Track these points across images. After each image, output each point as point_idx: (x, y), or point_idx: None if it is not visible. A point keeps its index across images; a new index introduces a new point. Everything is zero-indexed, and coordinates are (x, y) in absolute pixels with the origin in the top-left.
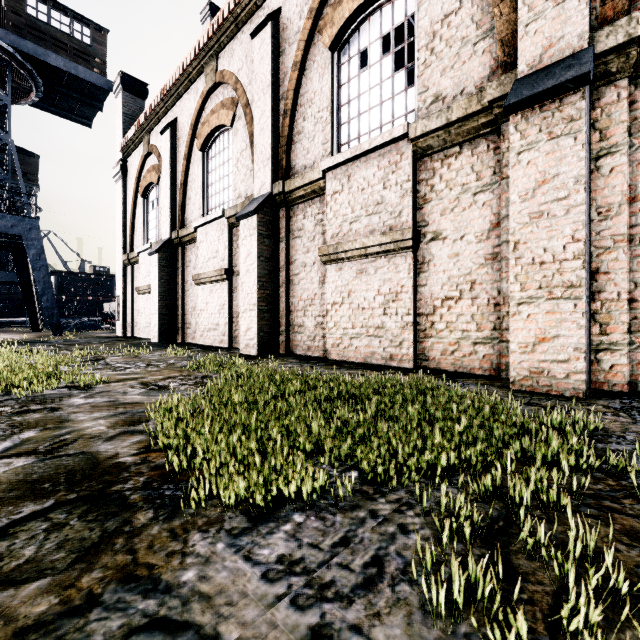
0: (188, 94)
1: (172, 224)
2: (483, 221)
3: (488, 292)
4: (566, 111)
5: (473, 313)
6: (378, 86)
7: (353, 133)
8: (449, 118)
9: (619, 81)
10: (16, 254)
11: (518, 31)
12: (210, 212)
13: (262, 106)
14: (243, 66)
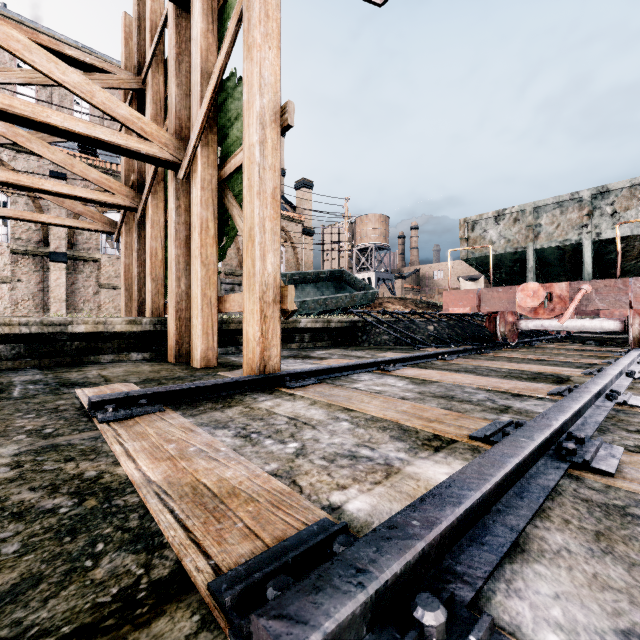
0: None
1: None
2: (37, 280)
3: (39, 299)
4: (63, 266)
5: (34, 305)
6: None
7: None
8: (27, 249)
9: (71, 260)
10: None
11: (50, 240)
12: None
13: None
14: None
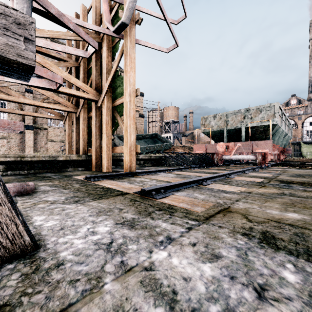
0: None
1: None
2: (19, 137)
3: (20, 146)
4: (32, 131)
5: (18, 149)
6: None
7: None
8: None
9: (35, 129)
10: None
11: (26, 120)
12: None
13: None
14: None
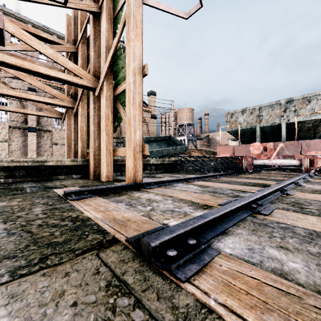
0: None
1: None
2: (22, 140)
3: (23, 150)
4: (34, 134)
5: (20, 152)
6: None
7: None
8: (17, 125)
9: (38, 131)
10: None
11: (28, 121)
12: None
13: None
14: None
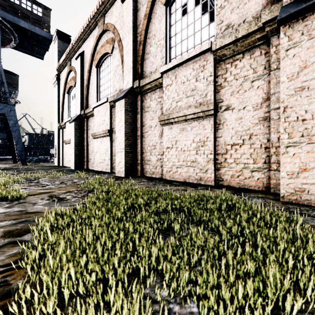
0: (89, 38)
1: (81, 107)
2: (257, 97)
3: (261, 140)
4: None
5: (251, 153)
6: (192, 24)
7: (178, 52)
8: (237, 36)
9: None
10: (5, 124)
11: None
12: (101, 100)
13: (127, 39)
14: (117, 20)
